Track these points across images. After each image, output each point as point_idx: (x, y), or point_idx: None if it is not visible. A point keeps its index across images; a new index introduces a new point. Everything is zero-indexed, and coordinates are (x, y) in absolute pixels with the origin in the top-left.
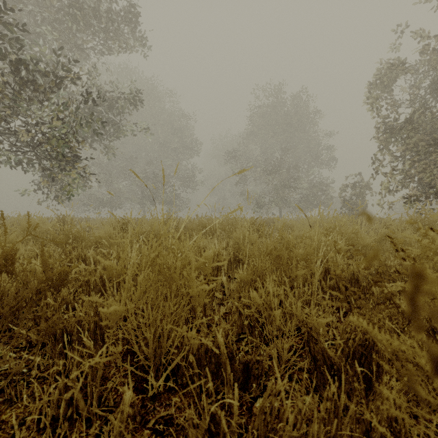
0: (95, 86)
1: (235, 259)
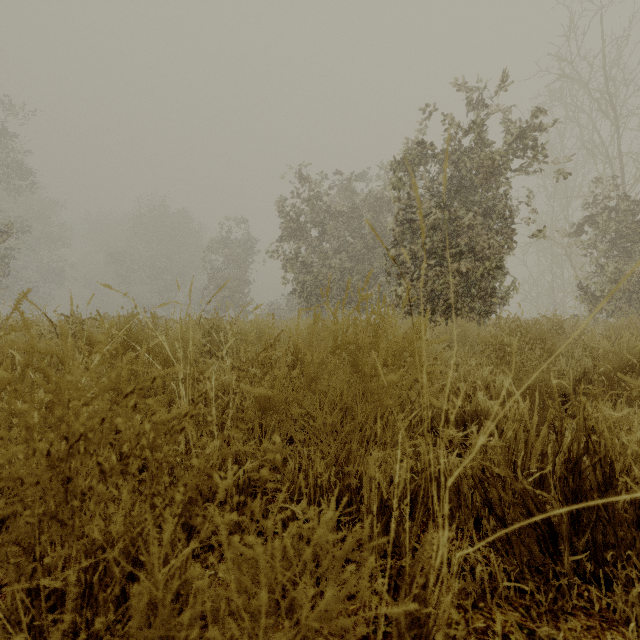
0: None
1: None
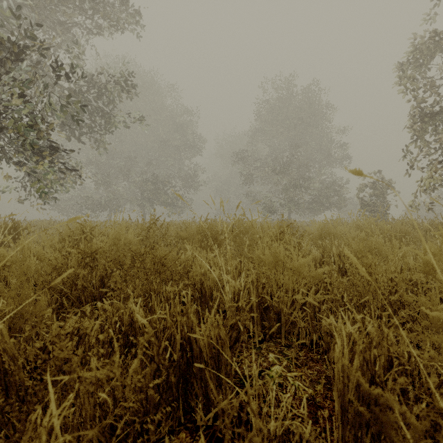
0: (79, 67)
1: (260, 301)
